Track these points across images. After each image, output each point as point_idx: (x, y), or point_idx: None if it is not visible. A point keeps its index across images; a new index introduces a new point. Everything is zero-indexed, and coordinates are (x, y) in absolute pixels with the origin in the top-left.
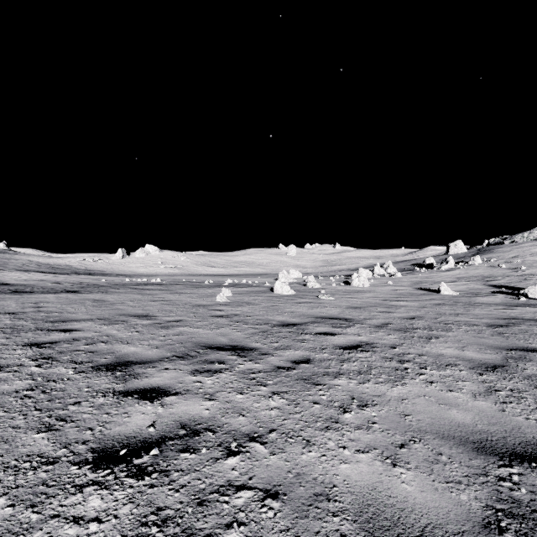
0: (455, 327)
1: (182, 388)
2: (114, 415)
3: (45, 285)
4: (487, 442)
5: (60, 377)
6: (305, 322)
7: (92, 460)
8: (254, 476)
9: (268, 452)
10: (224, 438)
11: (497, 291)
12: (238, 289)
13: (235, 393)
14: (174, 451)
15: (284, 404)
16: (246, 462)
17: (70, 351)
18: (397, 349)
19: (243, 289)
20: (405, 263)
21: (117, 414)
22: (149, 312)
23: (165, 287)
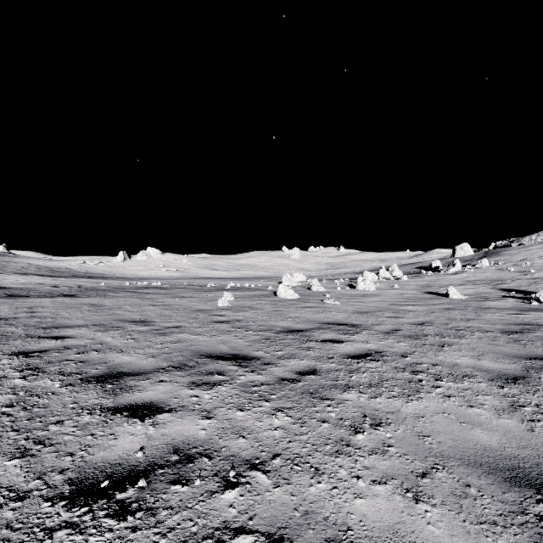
0: (467, 334)
1: (177, 404)
2: (99, 437)
3: (42, 289)
4: (519, 470)
5: (45, 390)
6: (310, 328)
7: (68, 494)
8: (255, 515)
9: (271, 484)
10: (221, 465)
11: (508, 295)
12: (241, 293)
13: (235, 409)
14: (164, 483)
15: (288, 423)
16: (246, 497)
17: (59, 360)
18: (408, 358)
19: (246, 292)
20: (411, 266)
21: (102, 436)
22: (147, 317)
23: (166, 291)
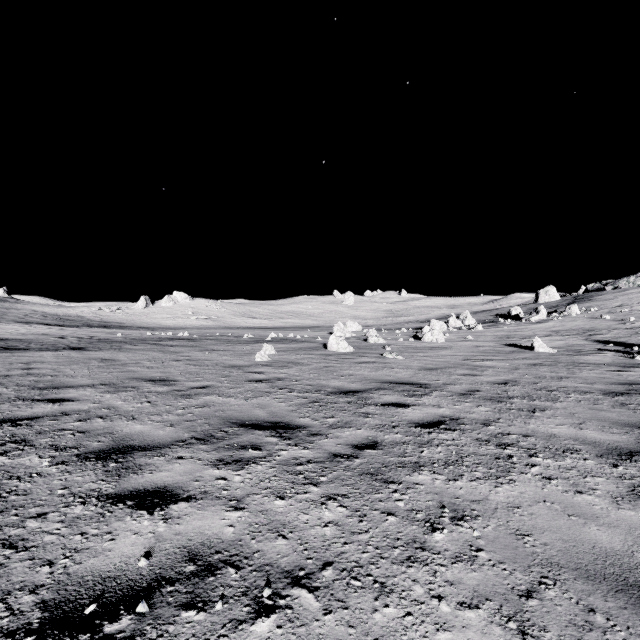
0: (562, 395)
1: (198, 490)
2: (91, 537)
3: (46, 340)
4: None
5: (29, 471)
6: (368, 389)
7: (38, 625)
8: None
9: (320, 608)
10: (253, 579)
11: (605, 348)
12: (284, 346)
13: (273, 496)
14: (173, 607)
15: (343, 517)
16: (285, 629)
17: (53, 430)
18: (492, 427)
19: (290, 345)
20: (486, 314)
21: (95, 536)
22: (169, 375)
23: (194, 343)
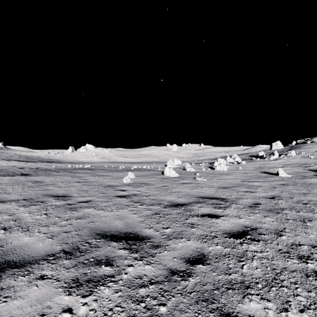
0: (314, 207)
1: None
2: None
3: (11, 170)
4: None
5: None
6: (190, 202)
7: None
8: None
9: None
10: None
11: None
12: (140, 173)
13: None
14: None
15: None
16: None
17: None
18: (284, 237)
19: (143, 172)
20: (245, 155)
21: None
22: (69, 192)
23: (91, 171)
